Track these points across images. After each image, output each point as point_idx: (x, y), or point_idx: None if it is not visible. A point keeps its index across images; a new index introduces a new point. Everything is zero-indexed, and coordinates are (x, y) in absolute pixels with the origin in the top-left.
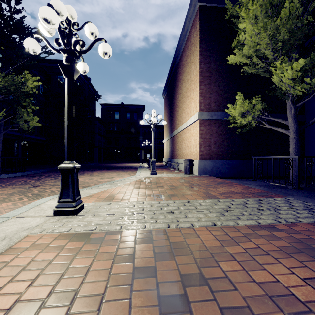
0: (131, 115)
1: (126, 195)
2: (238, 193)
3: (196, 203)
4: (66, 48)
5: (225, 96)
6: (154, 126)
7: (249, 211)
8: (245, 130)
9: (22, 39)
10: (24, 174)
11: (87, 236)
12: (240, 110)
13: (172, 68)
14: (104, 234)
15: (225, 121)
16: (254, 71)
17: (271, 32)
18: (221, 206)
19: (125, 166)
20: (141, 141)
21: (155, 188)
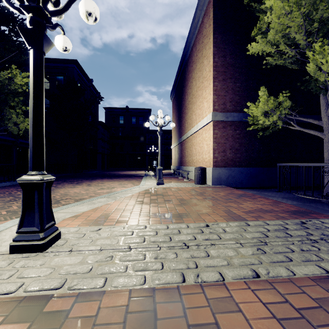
0: (136, 119)
1: (124, 213)
2: (268, 211)
3: (218, 228)
4: (30, 4)
5: (243, 94)
6: (161, 129)
7: (298, 245)
8: (268, 133)
9: (12, 31)
10: (14, 184)
11: (43, 305)
12: (264, 108)
13: (180, 66)
14: (74, 297)
15: (243, 123)
16: (279, 62)
17: (305, 10)
18: (254, 235)
19: (129, 174)
20: (148, 147)
21: (161, 203)
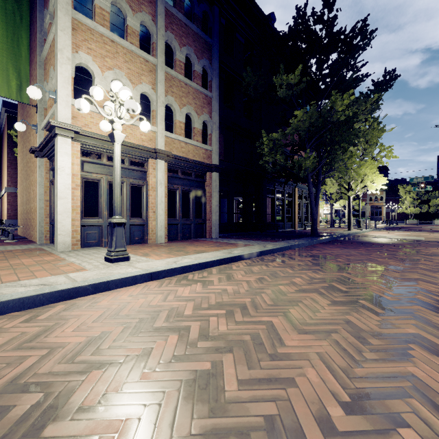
0: None
1: None
2: None
3: None
4: None
5: None
6: None
7: None
8: None
9: None
10: None
11: None
12: None
13: None
14: None
15: None
16: None
17: None
18: None
19: None
20: None
21: None
